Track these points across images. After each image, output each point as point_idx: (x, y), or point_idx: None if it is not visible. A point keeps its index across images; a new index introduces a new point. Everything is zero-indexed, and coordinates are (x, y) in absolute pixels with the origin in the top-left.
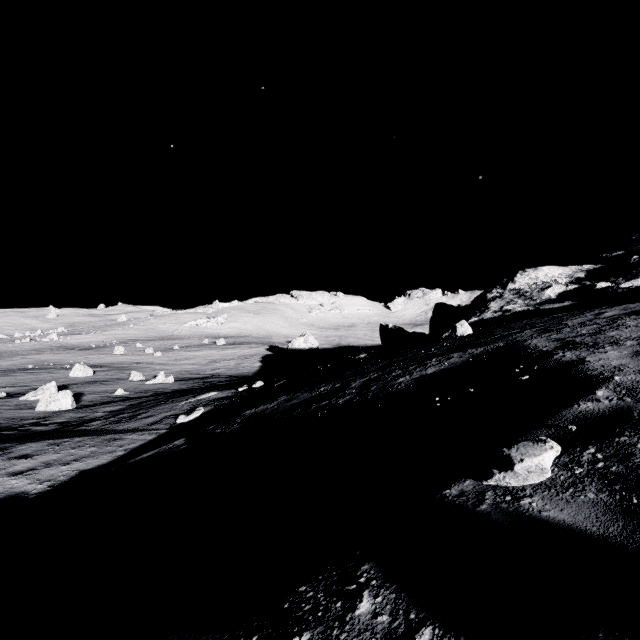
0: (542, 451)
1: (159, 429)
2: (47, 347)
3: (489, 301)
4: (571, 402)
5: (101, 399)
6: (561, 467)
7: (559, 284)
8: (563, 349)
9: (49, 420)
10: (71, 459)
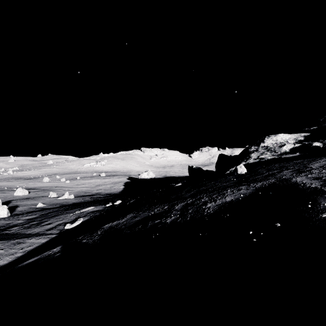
0: None
1: (52, 234)
2: (6, 178)
3: (250, 153)
4: None
5: (27, 209)
6: None
7: (290, 143)
8: None
9: None
10: None
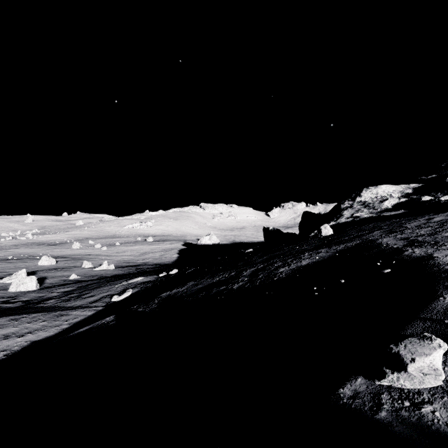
0: (431, 350)
1: (97, 306)
2: (24, 243)
3: (343, 210)
4: (435, 294)
5: (59, 282)
6: None
7: (393, 198)
8: (411, 246)
9: (16, 299)
10: (25, 332)
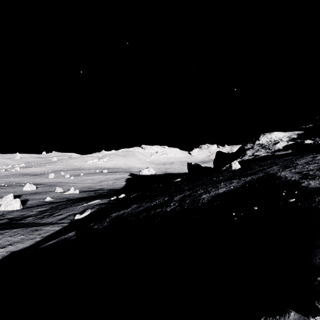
0: None
1: (64, 223)
2: (13, 174)
3: (246, 150)
4: None
5: (37, 203)
6: None
7: (283, 141)
8: (305, 179)
9: (4, 216)
10: (7, 244)
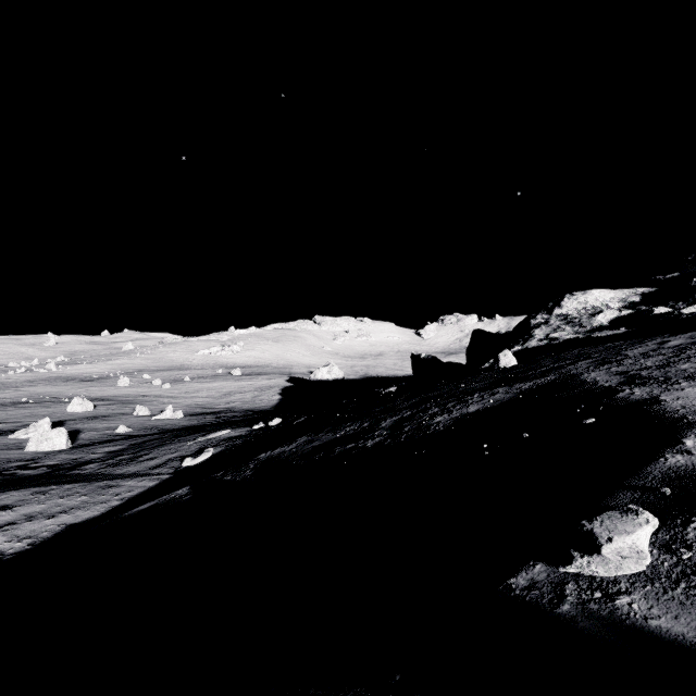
0: (635, 526)
1: (162, 474)
2: (44, 378)
3: (533, 328)
4: (654, 454)
5: (100, 437)
6: (661, 548)
7: (611, 309)
8: (629, 385)
9: (39, 462)
10: (58, 511)
